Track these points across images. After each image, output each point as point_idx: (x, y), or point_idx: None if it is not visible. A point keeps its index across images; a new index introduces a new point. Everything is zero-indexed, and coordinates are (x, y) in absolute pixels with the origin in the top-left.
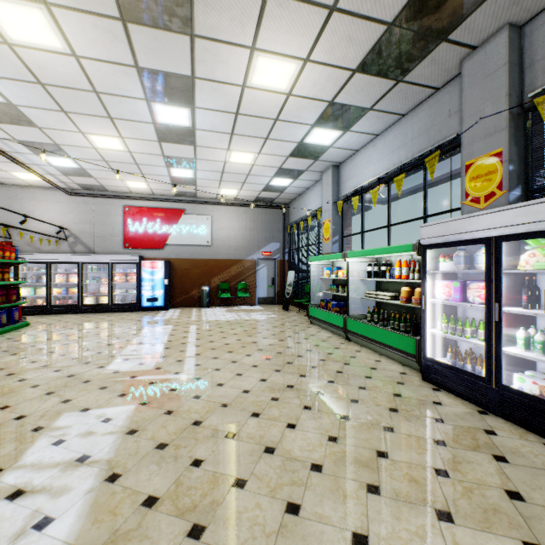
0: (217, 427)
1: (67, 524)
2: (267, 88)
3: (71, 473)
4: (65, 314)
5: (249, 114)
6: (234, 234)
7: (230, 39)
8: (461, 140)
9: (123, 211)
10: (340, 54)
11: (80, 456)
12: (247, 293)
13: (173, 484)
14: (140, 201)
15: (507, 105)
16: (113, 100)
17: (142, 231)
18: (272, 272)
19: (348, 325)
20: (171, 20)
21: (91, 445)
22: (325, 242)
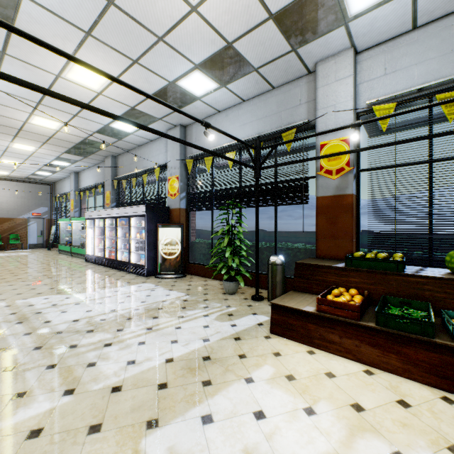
0: None
1: None
2: (22, 149)
3: None
4: None
5: (13, 152)
6: (7, 200)
7: None
8: (105, 184)
9: None
10: (54, 149)
11: None
12: (19, 241)
13: None
14: None
15: (111, 178)
16: None
17: None
18: (42, 226)
19: (72, 250)
20: None
21: None
22: (72, 211)
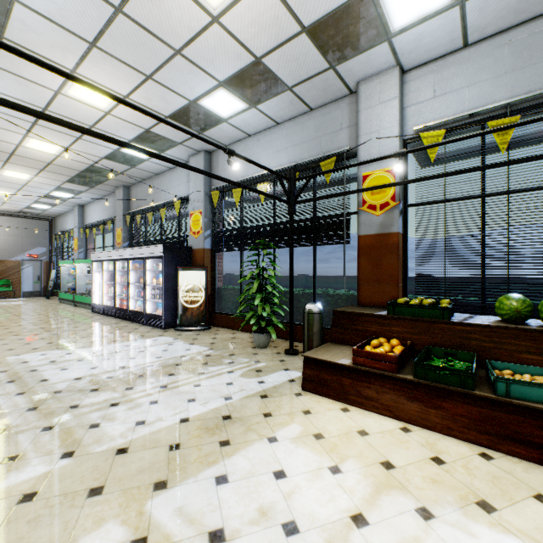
0: None
1: None
2: (15, 177)
3: None
4: None
5: (3, 181)
6: None
7: None
8: (116, 219)
9: None
10: (54, 177)
11: None
12: (10, 288)
13: None
14: None
15: (123, 213)
16: None
17: None
18: (39, 270)
19: (76, 298)
20: None
21: None
22: (75, 252)
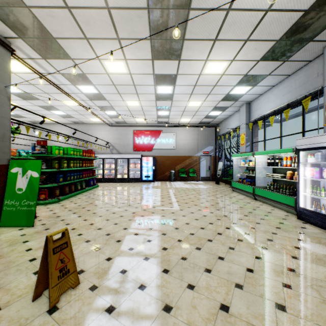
0: (196, 225)
1: (156, 242)
2: (211, 74)
3: (149, 231)
4: (109, 182)
5: (201, 85)
6: (187, 142)
7: (196, 58)
8: (323, 90)
9: (133, 133)
10: (250, 55)
11: (149, 228)
12: (194, 174)
13: (185, 238)
14: (140, 127)
15: None
16: (140, 87)
17: (142, 142)
18: (209, 162)
19: (255, 191)
20: (172, 56)
21: (151, 225)
22: (241, 146)
